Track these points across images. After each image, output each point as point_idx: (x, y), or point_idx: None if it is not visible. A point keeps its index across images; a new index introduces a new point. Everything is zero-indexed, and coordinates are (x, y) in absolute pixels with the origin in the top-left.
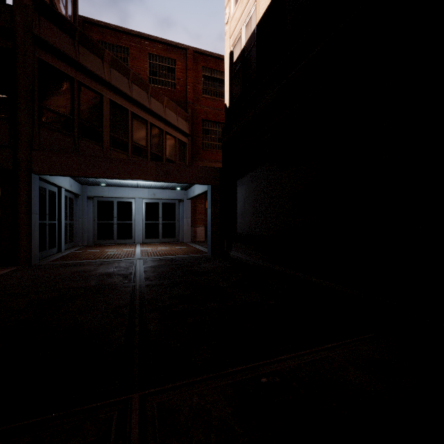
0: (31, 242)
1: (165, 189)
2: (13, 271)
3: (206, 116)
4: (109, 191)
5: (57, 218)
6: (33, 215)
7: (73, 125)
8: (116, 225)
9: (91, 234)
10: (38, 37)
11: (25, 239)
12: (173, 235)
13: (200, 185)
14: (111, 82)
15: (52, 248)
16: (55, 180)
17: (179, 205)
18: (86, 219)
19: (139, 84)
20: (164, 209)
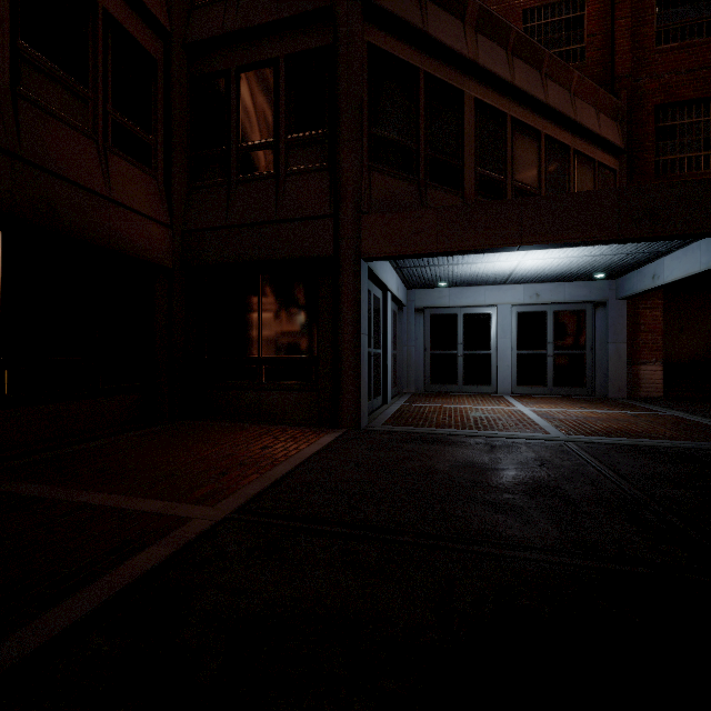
0: (359, 386)
1: (561, 282)
2: (339, 441)
3: (667, 96)
4: (450, 296)
5: (382, 345)
6: (361, 336)
7: (418, 162)
8: (462, 359)
9: (420, 373)
10: (368, 2)
11: (350, 381)
12: (580, 381)
13: (694, 253)
14: (478, 62)
15: (376, 396)
16: (382, 276)
17: (594, 313)
18: (413, 348)
19: (524, 57)
20: (557, 326)
